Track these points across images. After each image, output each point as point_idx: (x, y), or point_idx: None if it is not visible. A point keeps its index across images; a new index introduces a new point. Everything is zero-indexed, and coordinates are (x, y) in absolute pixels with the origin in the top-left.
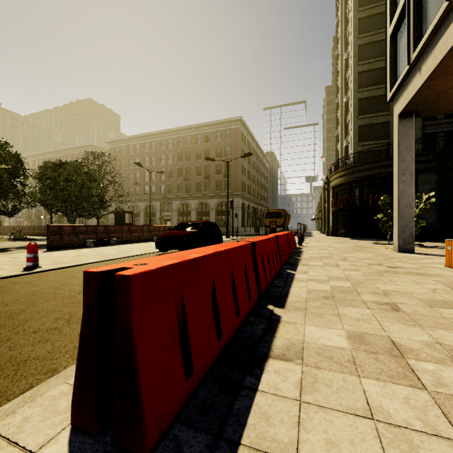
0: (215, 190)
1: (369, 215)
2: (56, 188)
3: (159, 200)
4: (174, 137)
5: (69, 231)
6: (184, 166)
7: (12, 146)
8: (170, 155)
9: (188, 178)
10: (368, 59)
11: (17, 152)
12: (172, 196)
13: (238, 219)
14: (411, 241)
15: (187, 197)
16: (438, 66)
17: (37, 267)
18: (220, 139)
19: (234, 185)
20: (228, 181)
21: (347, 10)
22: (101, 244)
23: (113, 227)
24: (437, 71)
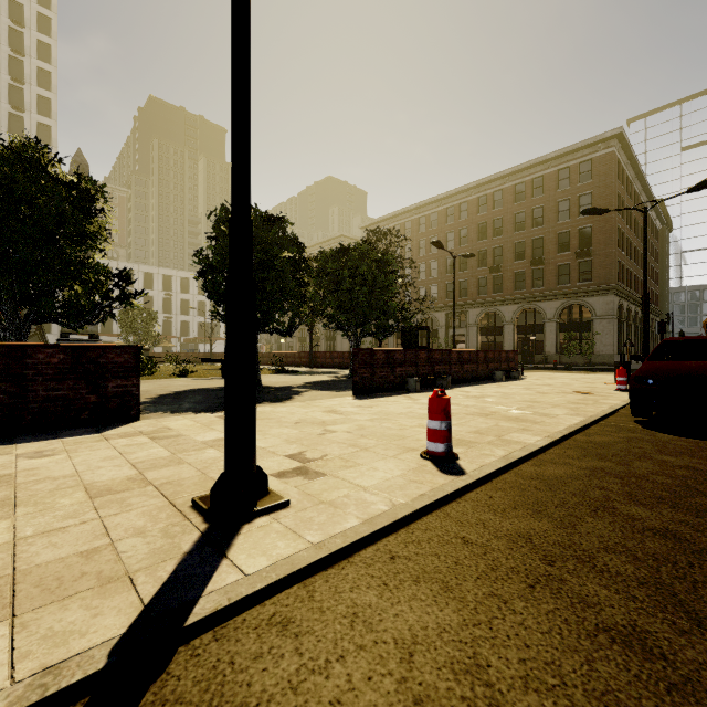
0: (556, 283)
1: None
2: (341, 289)
3: (444, 309)
4: (471, 199)
5: (382, 361)
6: (490, 247)
7: (292, 224)
8: (462, 231)
9: (498, 267)
10: None
11: (293, 235)
12: (467, 301)
13: (612, 339)
14: None
15: (495, 300)
16: None
17: (451, 455)
18: (567, 185)
19: (602, 271)
20: (587, 263)
21: None
22: (422, 385)
23: (438, 353)
24: None
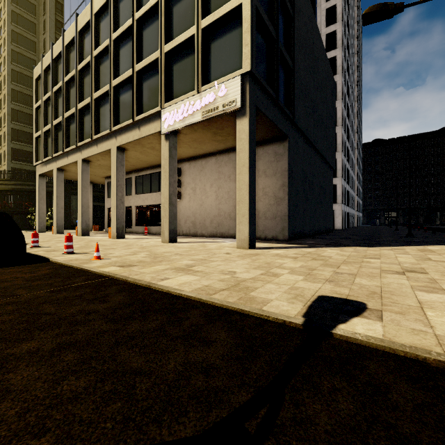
0: None
1: (21, 214)
2: None
3: None
4: None
5: None
6: None
7: None
8: None
9: None
10: (20, 103)
11: None
12: None
13: None
14: (44, 228)
15: None
16: (51, 170)
17: None
18: None
19: None
20: None
21: (0, 44)
22: None
23: None
24: (51, 171)
